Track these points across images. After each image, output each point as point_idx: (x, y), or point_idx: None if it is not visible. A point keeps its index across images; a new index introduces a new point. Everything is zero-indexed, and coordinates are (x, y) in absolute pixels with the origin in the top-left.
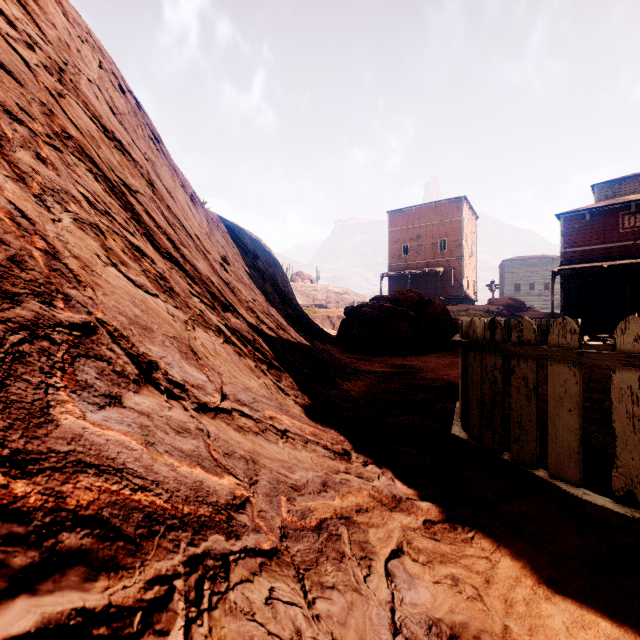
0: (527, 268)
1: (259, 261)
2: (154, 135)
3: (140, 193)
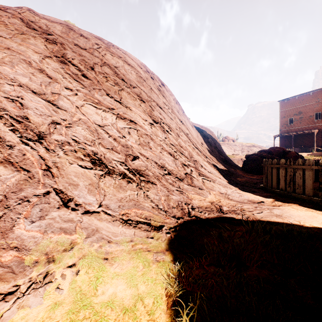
0: None
1: (209, 139)
2: (183, 111)
3: (188, 134)
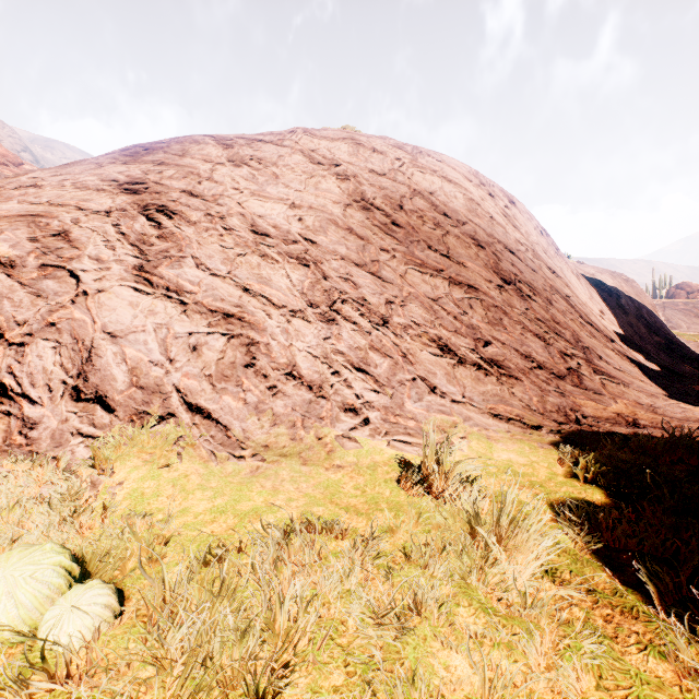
0: None
1: (622, 299)
2: (555, 248)
3: (570, 296)
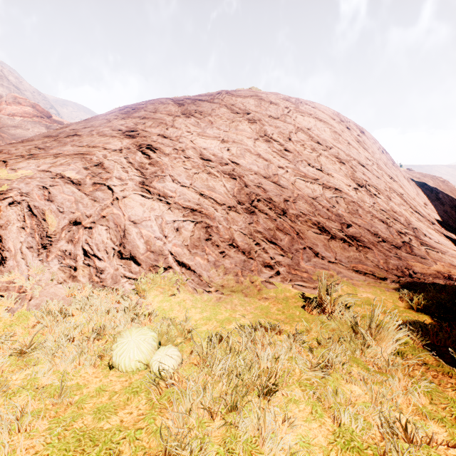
0: None
1: (439, 194)
2: (392, 161)
3: (403, 194)
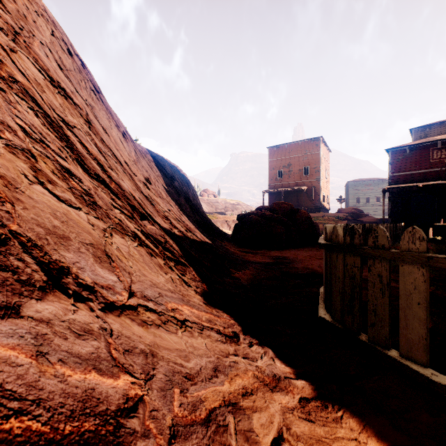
0: (364, 187)
1: (175, 181)
2: (95, 87)
3: (77, 128)
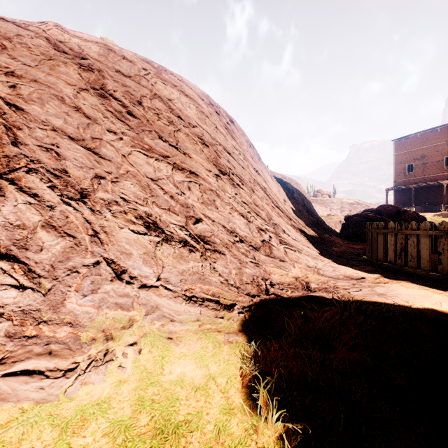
0: None
1: (295, 194)
2: (258, 157)
3: (266, 188)
